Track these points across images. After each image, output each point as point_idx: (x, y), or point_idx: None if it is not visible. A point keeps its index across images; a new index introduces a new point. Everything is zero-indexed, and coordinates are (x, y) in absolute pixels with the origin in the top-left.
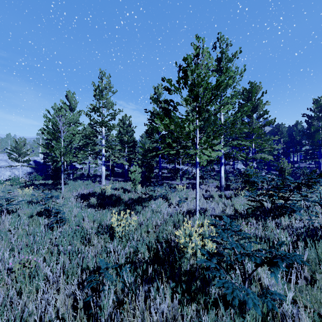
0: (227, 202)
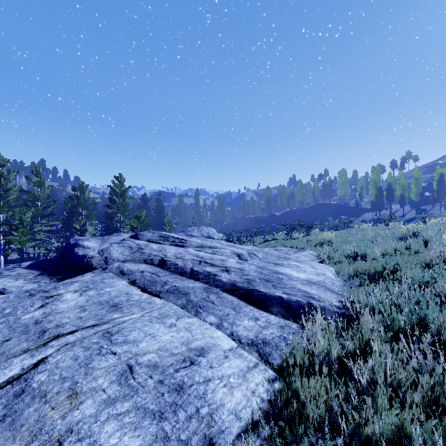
0: None
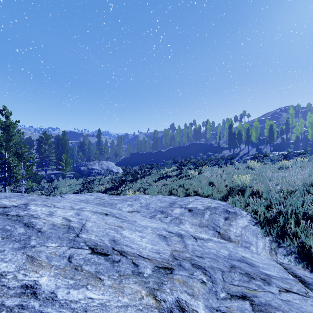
0: None
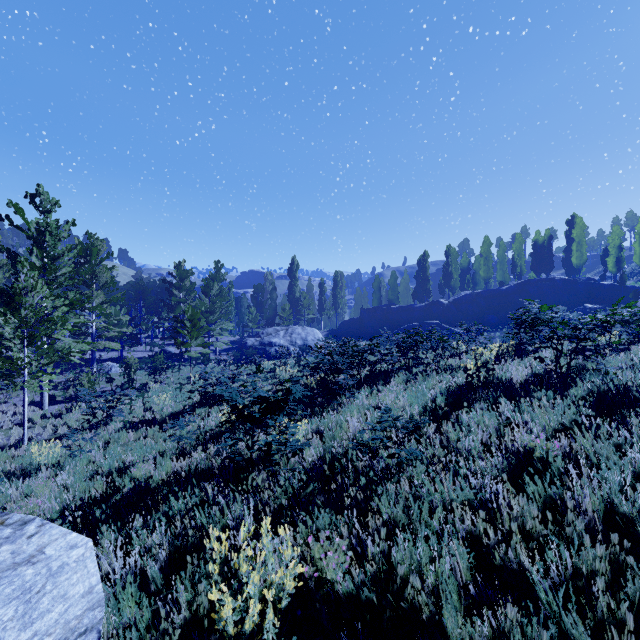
0: (58, 421)
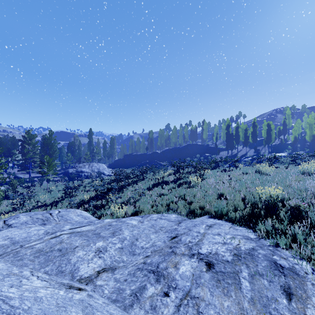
0: None
